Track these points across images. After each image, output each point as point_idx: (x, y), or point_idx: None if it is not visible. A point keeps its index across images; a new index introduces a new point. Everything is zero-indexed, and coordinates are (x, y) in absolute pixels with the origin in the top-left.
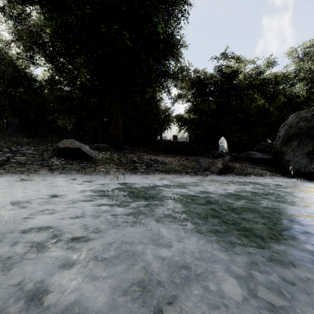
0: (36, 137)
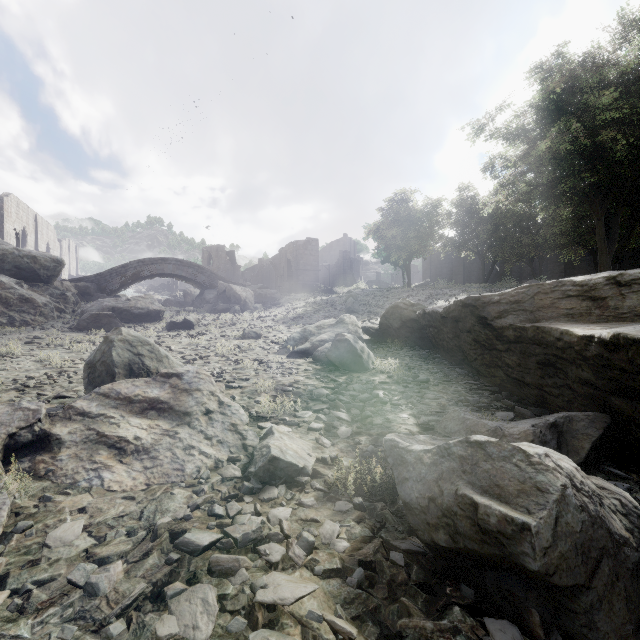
0: (540, 280)
